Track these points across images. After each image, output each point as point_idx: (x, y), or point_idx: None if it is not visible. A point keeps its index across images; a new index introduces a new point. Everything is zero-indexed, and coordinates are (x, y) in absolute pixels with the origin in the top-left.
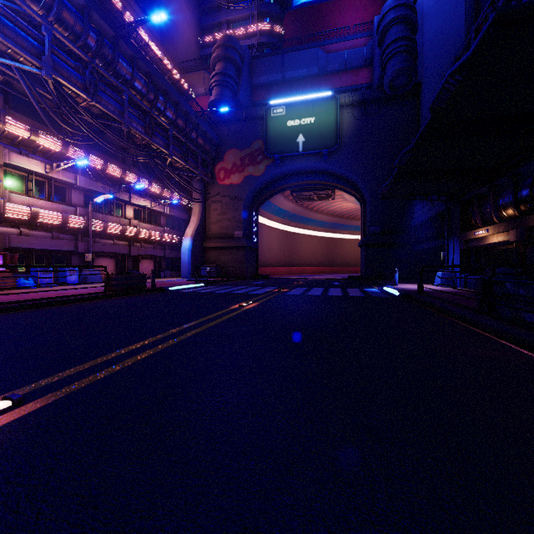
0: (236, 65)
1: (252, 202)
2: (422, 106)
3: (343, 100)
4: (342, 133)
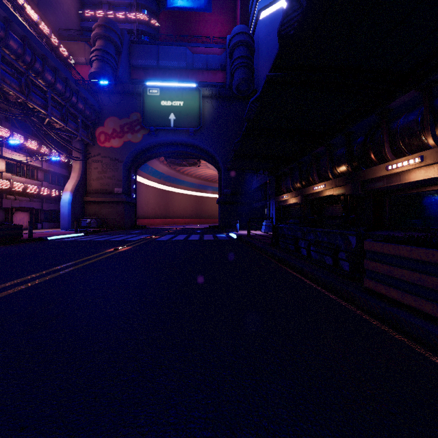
0: (116, 45)
1: (131, 164)
2: None
3: (205, 92)
4: (204, 117)
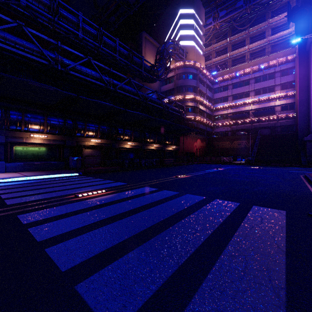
0: None
1: None
2: None
3: None
4: None
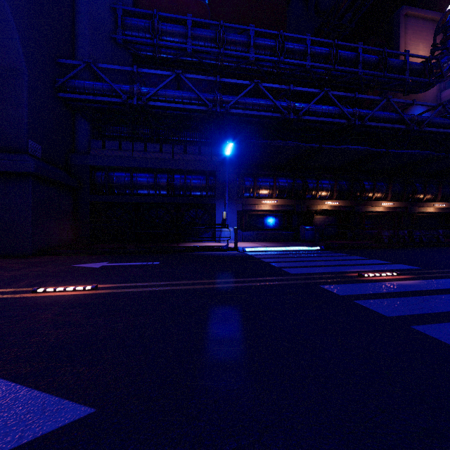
0: None
1: None
2: (89, 1)
3: None
4: None
